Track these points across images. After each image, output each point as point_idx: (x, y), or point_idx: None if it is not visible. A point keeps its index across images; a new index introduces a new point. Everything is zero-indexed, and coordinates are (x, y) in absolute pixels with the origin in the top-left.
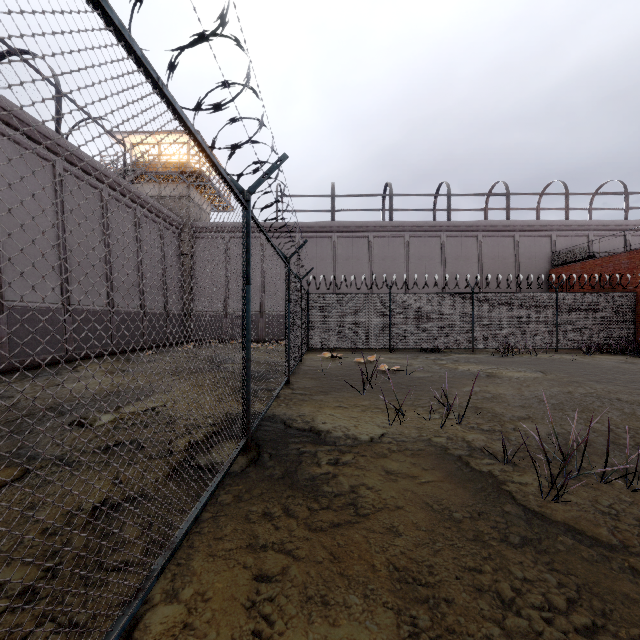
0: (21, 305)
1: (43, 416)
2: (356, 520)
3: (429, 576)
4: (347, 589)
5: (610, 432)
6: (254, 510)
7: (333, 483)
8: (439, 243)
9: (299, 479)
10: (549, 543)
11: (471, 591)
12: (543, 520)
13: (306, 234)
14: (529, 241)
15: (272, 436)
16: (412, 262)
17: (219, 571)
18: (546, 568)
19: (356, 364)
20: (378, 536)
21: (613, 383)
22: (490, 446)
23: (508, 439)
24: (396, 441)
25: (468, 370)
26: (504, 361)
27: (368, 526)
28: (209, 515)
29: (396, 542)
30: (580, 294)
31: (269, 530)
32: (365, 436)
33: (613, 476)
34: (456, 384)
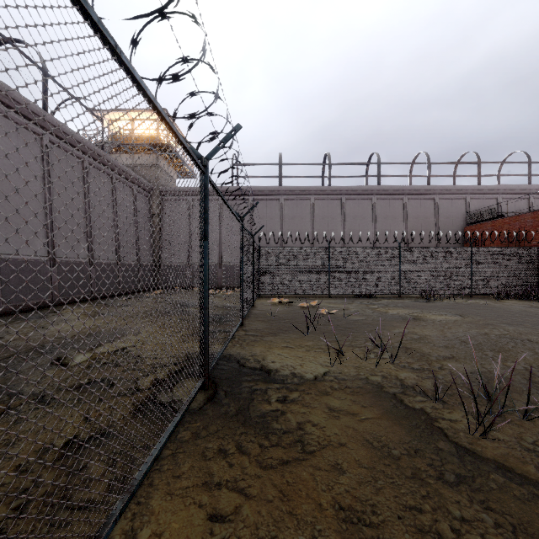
0: (12, 258)
1: (27, 356)
2: (303, 457)
3: (373, 516)
4: (296, 530)
5: (526, 371)
6: (210, 447)
7: (282, 420)
8: (370, 204)
9: (251, 416)
10: (482, 481)
11: (413, 532)
12: (474, 457)
13: (257, 197)
14: (447, 203)
15: (227, 375)
16: (348, 221)
17: (176, 510)
18: (482, 507)
19: (300, 308)
20: (324, 474)
21: (523, 325)
22: (421, 384)
23: (436, 377)
24: (337, 379)
25: (397, 314)
26: (427, 305)
27: (314, 463)
28: (169, 452)
29: (341, 480)
30: (491, 248)
31: (223, 468)
32: (310, 375)
33: (533, 413)
34: (387, 326)
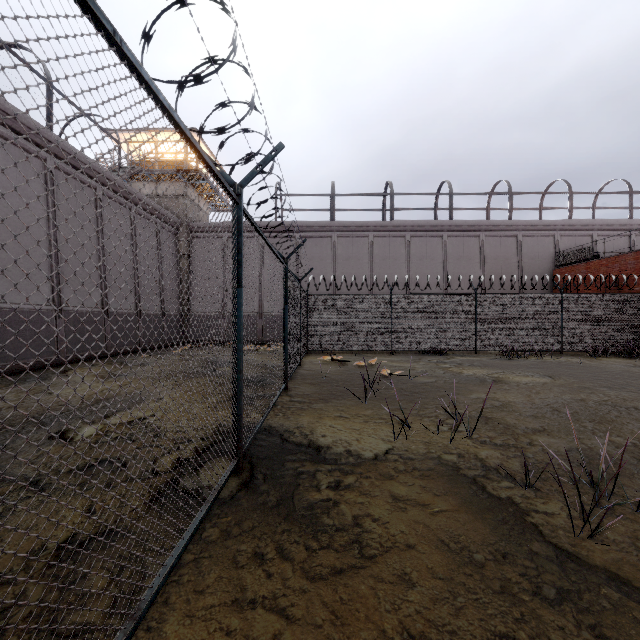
0: (9, 307)
1: (22, 428)
2: (361, 564)
3: None
4: None
5: (635, 448)
6: (243, 550)
7: (334, 513)
8: (441, 243)
9: (296, 508)
10: (591, 598)
11: None
12: (579, 564)
13: (305, 234)
14: (532, 241)
15: (267, 453)
16: (413, 262)
17: (196, 639)
18: (593, 635)
19: (357, 368)
20: (388, 588)
21: (626, 389)
22: (506, 465)
23: (525, 456)
24: (403, 459)
25: (473, 374)
26: (509, 364)
27: (376, 573)
28: (190, 557)
29: (410, 597)
30: (586, 295)
31: (259, 579)
32: (369, 453)
33: None
34: (462, 390)
